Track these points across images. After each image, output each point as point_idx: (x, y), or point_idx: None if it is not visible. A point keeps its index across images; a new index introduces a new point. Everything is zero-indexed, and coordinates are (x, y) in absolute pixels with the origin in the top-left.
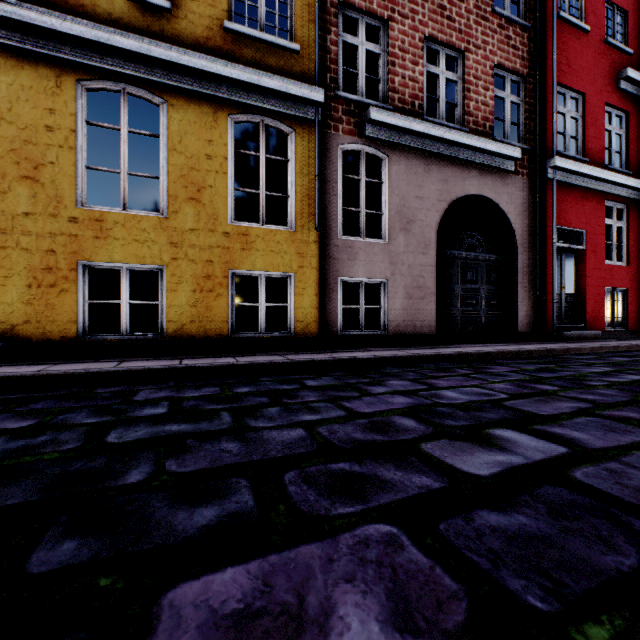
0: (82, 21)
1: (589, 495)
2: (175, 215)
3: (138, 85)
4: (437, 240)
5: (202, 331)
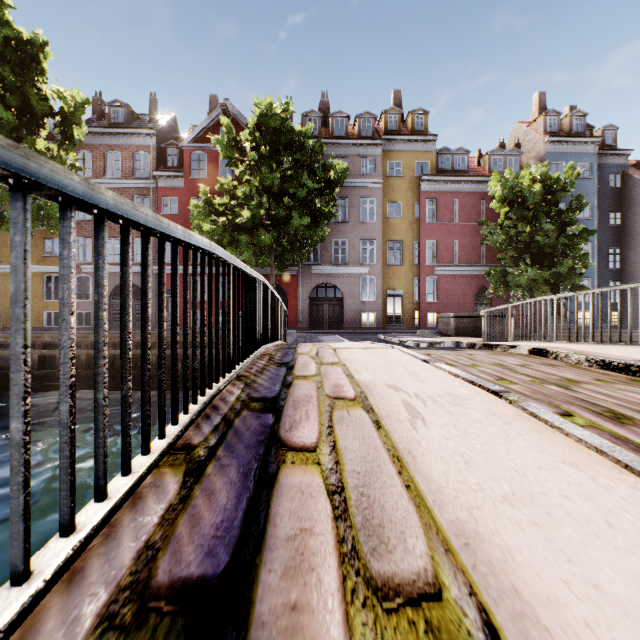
0: None
1: None
2: (32, 300)
3: None
4: (116, 297)
5: (38, 325)
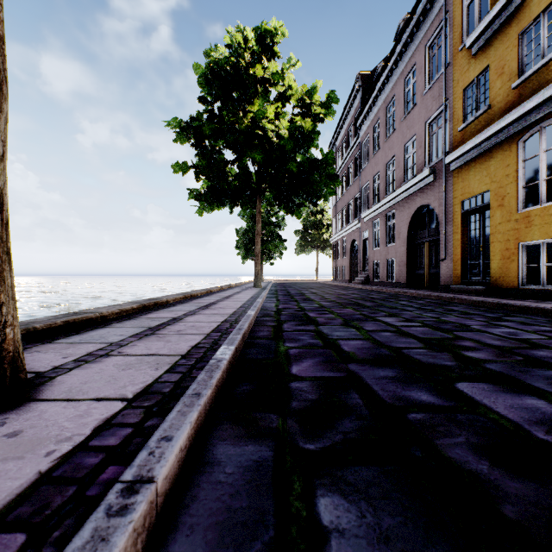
0: (511, 112)
1: (365, 320)
2: None
3: (547, 119)
4: None
5: None
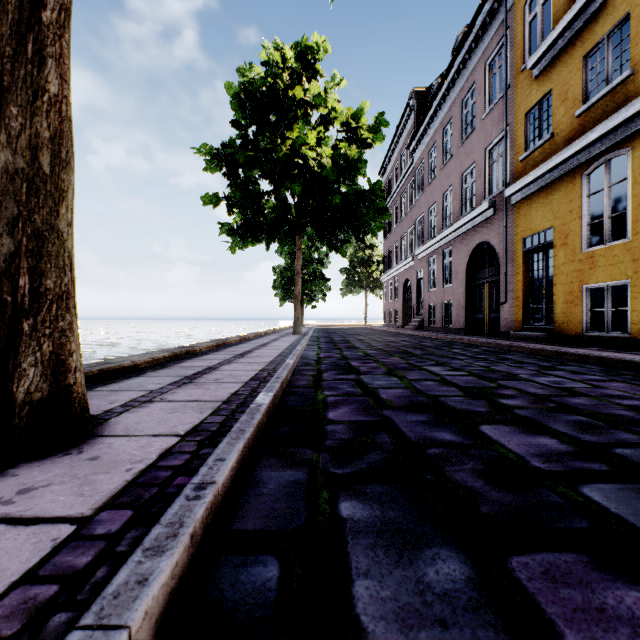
0: (574, 143)
1: (410, 369)
2: (635, 236)
3: (611, 151)
4: None
5: None
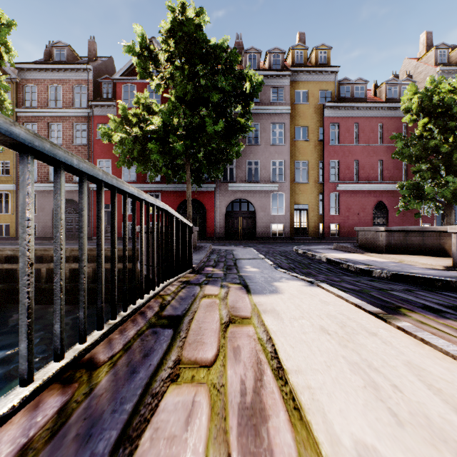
0: None
1: None
2: None
3: None
4: None
5: None
